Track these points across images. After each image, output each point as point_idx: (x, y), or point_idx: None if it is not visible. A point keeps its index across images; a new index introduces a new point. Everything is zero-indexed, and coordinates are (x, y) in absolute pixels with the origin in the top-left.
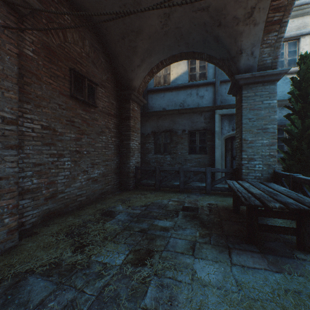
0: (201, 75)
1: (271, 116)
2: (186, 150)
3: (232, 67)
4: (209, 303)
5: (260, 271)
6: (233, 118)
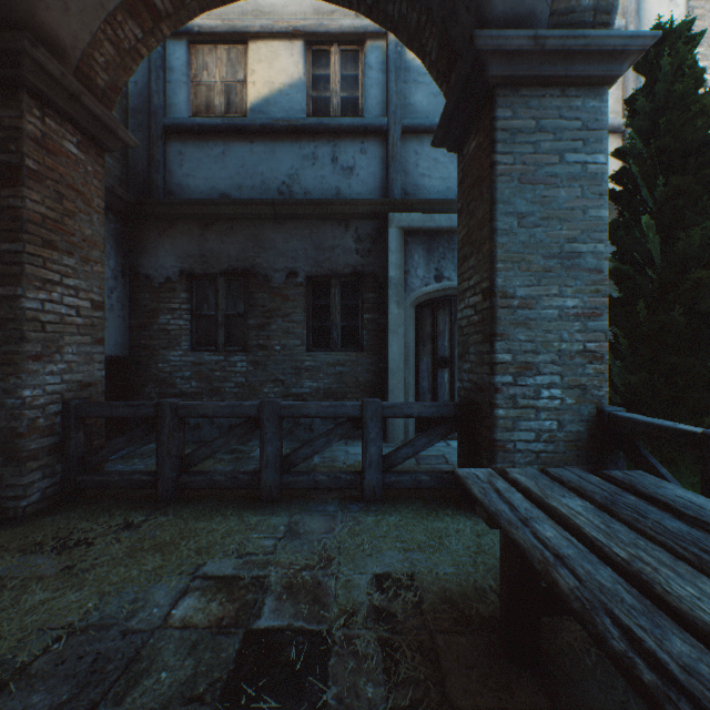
0: (346, 103)
1: (591, 209)
2: (301, 338)
3: (457, 21)
4: None
5: None
6: (438, 243)
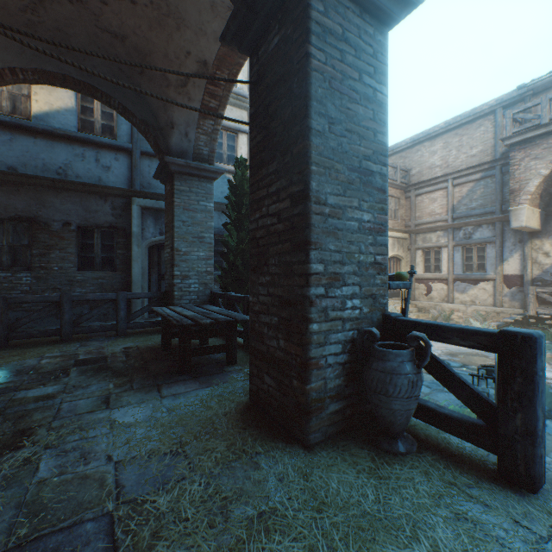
0: (106, 129)
1: (209, 222)
2: (74, 262)
3: (161, 141)
4: (138, 436)
5: (192, 392)
6: (161, 216)
